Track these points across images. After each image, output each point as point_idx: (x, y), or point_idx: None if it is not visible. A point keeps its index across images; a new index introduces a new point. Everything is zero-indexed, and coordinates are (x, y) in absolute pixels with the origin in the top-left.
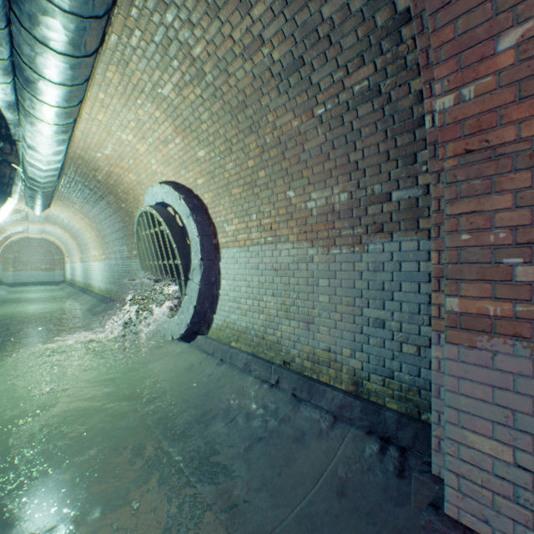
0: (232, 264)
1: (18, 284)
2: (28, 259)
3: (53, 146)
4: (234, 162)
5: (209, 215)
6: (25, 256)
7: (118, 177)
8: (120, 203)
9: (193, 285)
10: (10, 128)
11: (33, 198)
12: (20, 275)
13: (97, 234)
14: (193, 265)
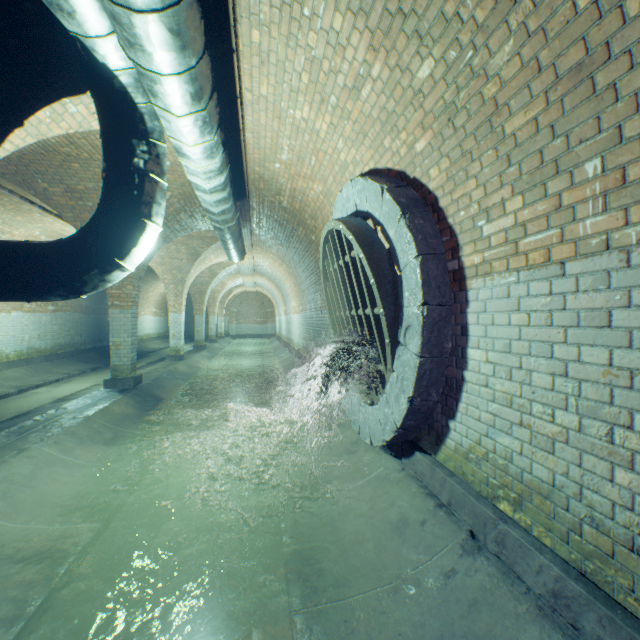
0: (500, 312)
1: (239, 337)
2: (247, 313)
3: (195, 137)
4: (520, 31)
5: (438, 213)
6: (244, 310)
7: (301, 195)
8: (309, 235)
9: (405, 356)
10: (144, 120)
11: (222, 241)
12: (241, 328)
13: (294, 282)
14: (405, 316)
